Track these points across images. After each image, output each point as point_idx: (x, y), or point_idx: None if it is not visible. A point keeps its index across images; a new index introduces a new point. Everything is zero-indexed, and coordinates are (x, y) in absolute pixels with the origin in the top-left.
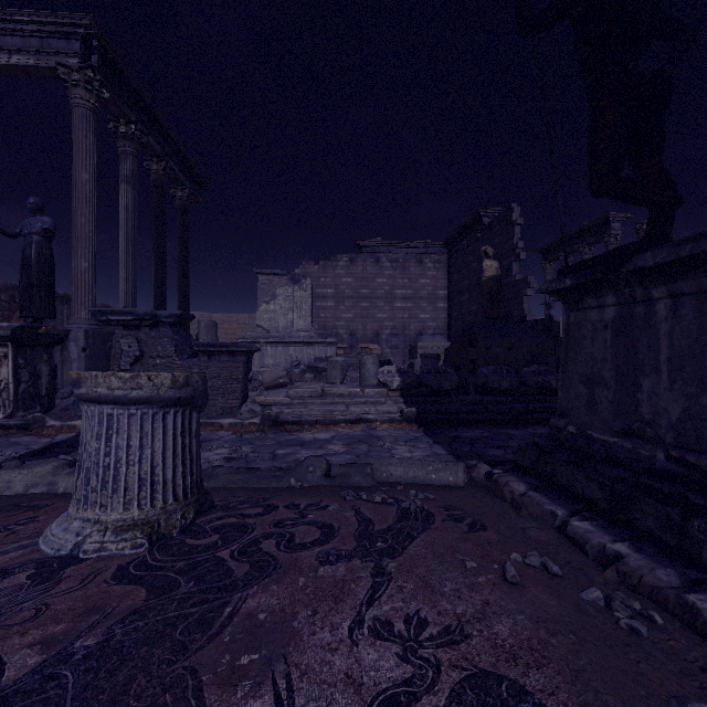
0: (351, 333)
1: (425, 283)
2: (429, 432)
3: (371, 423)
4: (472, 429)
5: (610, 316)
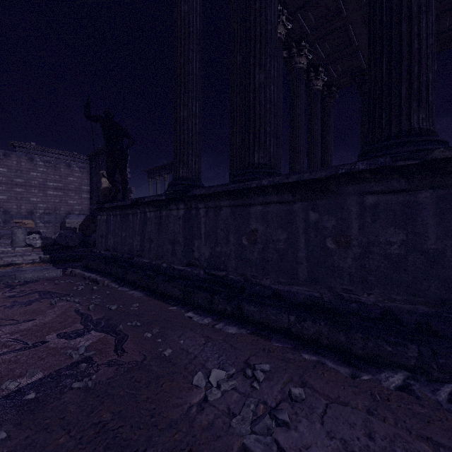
0: (5, 210)
1: (73, 180)
2: (56, 265)
3: (19, 265)
4: (81, 262)
5: (105, 218)
